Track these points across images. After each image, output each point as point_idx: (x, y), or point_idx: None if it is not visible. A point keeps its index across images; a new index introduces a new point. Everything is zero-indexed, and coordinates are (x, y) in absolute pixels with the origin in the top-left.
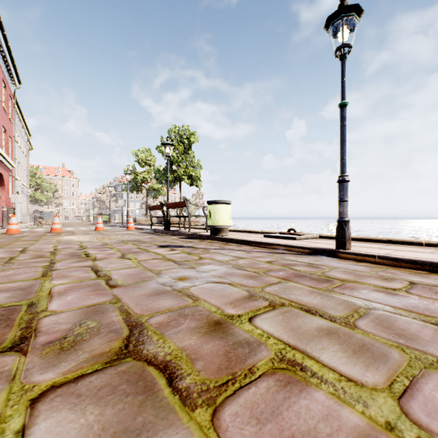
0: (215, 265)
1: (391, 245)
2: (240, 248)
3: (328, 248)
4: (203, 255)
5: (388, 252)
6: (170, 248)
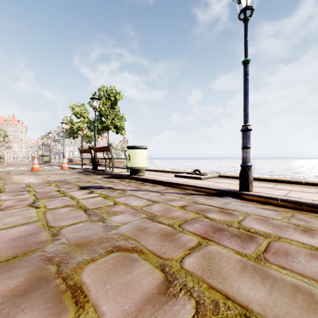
0: (128, 215)
1: (279, 184)
2: (155, 188)
3: (231, 188)
4: (119, 199)
5: (284, 193)
6: (89, 190)
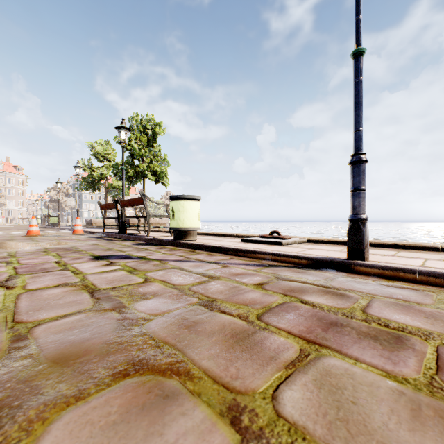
0: (166, 299)
1: (402, 250)
2: (212, 258)
3: (333, 257)
4: (153, 274)
5: (418, 262)
6: (107, 261)
